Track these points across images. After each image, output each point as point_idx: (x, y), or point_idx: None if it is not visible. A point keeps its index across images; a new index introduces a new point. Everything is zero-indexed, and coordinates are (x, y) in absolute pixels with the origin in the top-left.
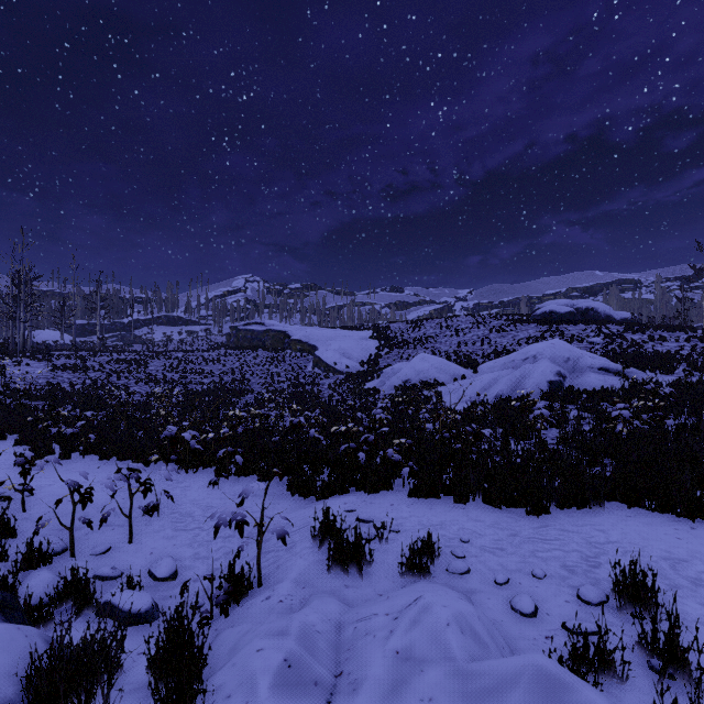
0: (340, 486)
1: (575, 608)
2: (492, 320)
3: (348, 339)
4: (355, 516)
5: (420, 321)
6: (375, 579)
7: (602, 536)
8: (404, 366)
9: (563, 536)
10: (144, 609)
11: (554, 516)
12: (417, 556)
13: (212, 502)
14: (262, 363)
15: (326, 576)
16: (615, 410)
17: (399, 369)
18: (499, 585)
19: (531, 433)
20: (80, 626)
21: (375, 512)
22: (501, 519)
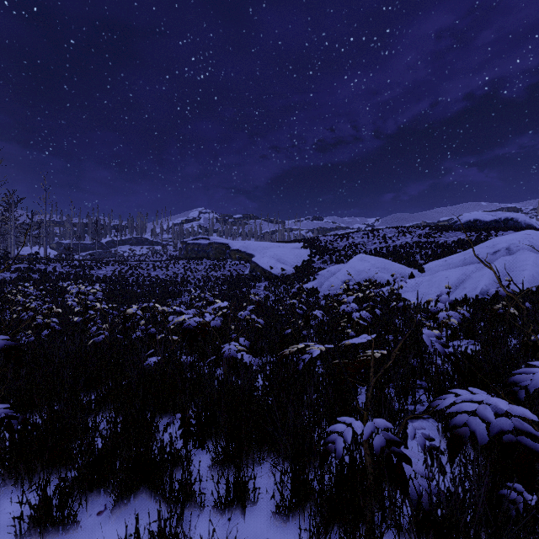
0: None
1: None
2: (416, 230)
3: (281, 248)
4: None
5: (347, 233)
6: None
7: None
8: (342, 267)
9: None
10: None
11: None
12: None
13: None
14: (204, 269)
15: None
16: None
17: (337, 269)
18: None
19: None
20: None
21: None
22: None
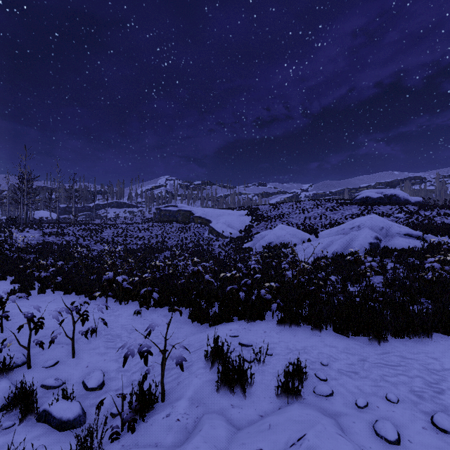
0: (226, 316)
1: (434, 436)
2: (326, 203)
3: (231, 215)
4: (238, 341)
5: (279, 204)
6: (256, 399)
7: (436, 363)
8: (268, 233)
9: (404, 362)
10: (73, 417)
11: (392, 344)
12: (290, 381)
13: (136, 326)
14: (175, 231)
15: (215, 396)
16: (427, 263)
17: (265, 234)
18: (360, 408)
19: (362, 279)
20: (22, 431)
21: (253, 337)
22: (349, 346)
